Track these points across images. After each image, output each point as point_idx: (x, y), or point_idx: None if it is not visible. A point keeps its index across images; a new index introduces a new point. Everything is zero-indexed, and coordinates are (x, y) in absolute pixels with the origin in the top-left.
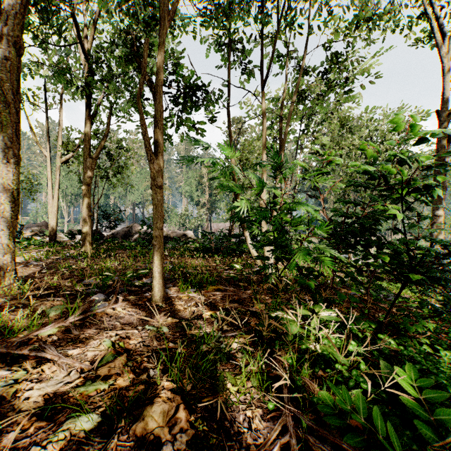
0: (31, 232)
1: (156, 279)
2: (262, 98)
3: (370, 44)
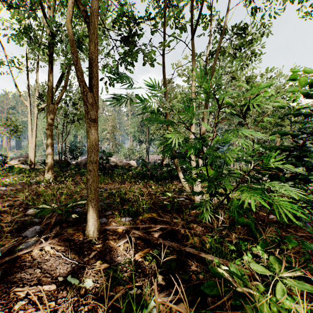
0: (18, 161)
1: (90, 213)
2: (191, 46)
3: (284, 0)
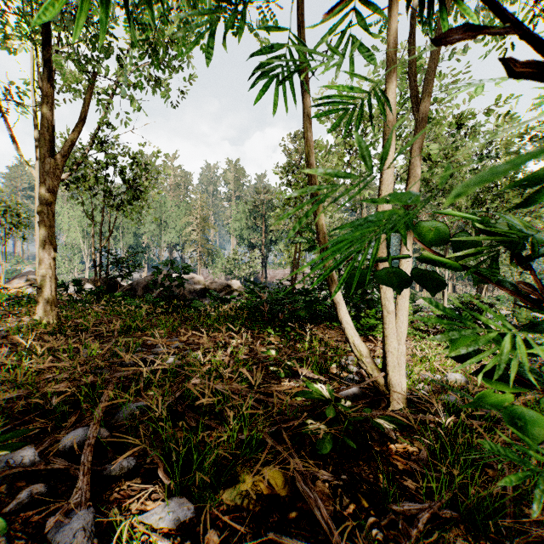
0: (26, 281)
1: None
2: None
3: None
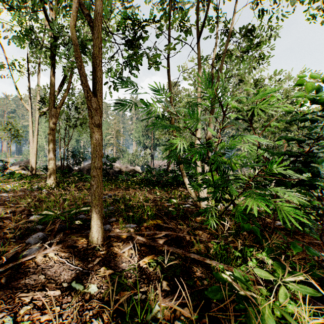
0: (19, 167)
1: (94, 219)
2: (197, 49)
3: (292, 2)
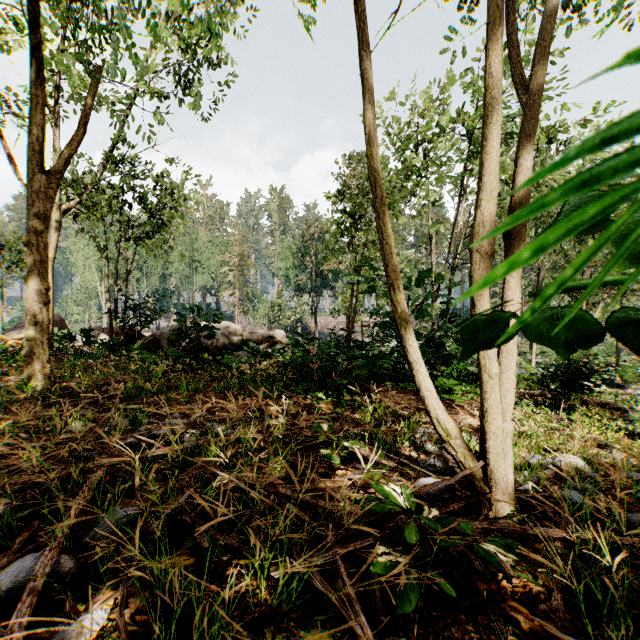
0: None
1: None
2: None
3: None
